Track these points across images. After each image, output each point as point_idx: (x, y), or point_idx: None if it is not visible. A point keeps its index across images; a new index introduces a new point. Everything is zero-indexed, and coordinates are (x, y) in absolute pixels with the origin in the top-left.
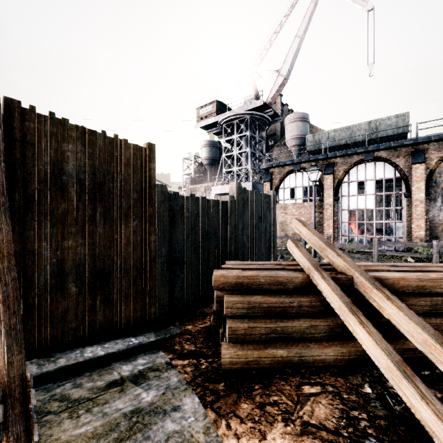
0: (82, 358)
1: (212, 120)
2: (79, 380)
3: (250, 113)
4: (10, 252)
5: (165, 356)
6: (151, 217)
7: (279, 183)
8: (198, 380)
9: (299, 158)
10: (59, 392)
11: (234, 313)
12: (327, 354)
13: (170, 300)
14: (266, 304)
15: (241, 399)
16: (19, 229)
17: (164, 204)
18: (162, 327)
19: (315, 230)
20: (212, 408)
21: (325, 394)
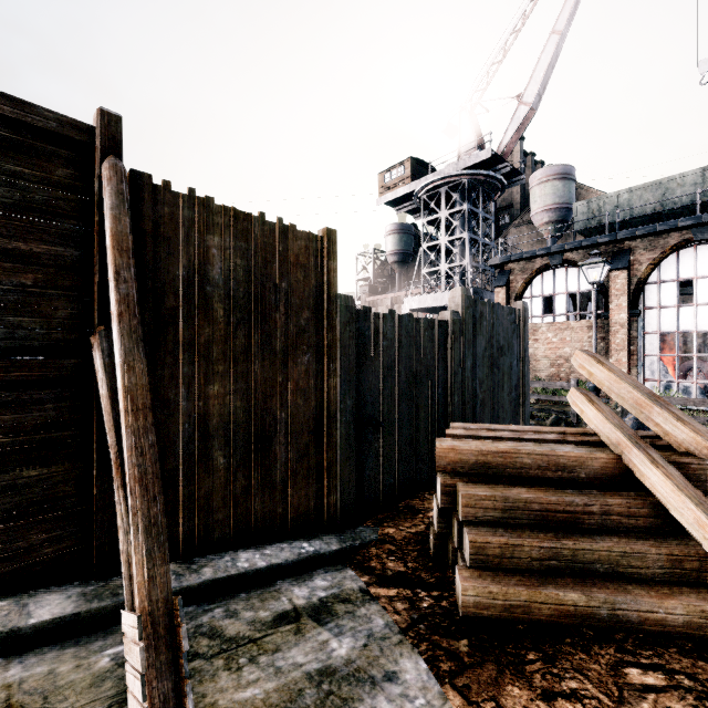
0: (235, 570)
1: (404, 189)
2: (232, 605)
3: (468, 174)
4: (146, 403)
5: (357, 577)
6: (330, 347)
7: (522, 288)
8: (419, 628)
9: (560, 244)
10: (206, 622)
11: (479, 516)
12: (670, 611)
13: (358, 484)
14: (539, 504)
15: (506, 676)
16: (149, 367)
17: (349, 327)
18: (346, 526)
19: (622, 372)
20: (454, 685)
21: (678, 691)
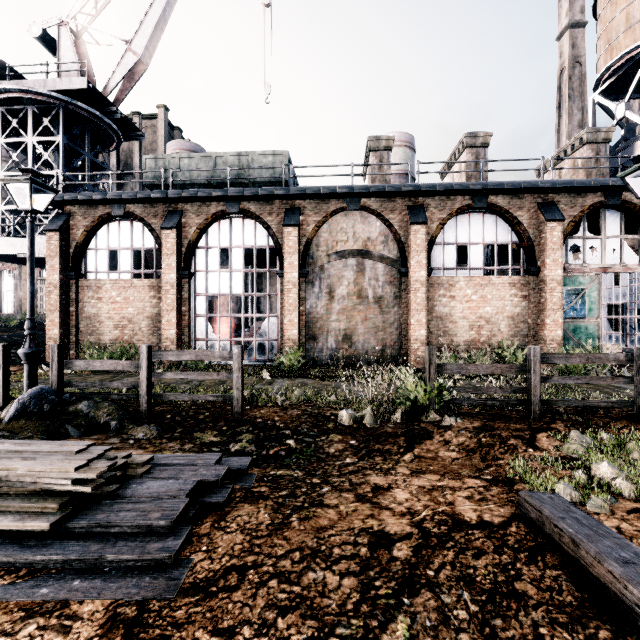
0: None
1: None
2: None
3: (61, 99)
4: None
5: None
6: None
7: (84, 236)
8: None
9: (118, 192)
10: None
11: None
12: None
13: None
14: None
15: None
16: None
17: None
18: None
19: None
20: None
21: None
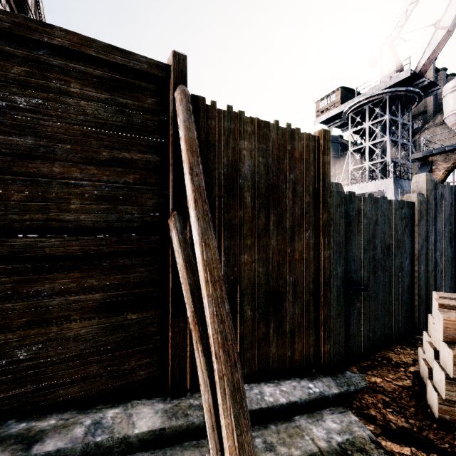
0: (264, 403)
1: (335, 111)
2: (267, 436)
3: (389, 92)
4: (220, 275)
5: (362, 424)
6: (325, 225)
7: (444, 175)
8: None
9: None
10: None
11: None
12: None
13: (345, 336)
14: None
15: None
16: None
17: (339, 208)
18: (337, 370)
19: None
20: None
21: None
